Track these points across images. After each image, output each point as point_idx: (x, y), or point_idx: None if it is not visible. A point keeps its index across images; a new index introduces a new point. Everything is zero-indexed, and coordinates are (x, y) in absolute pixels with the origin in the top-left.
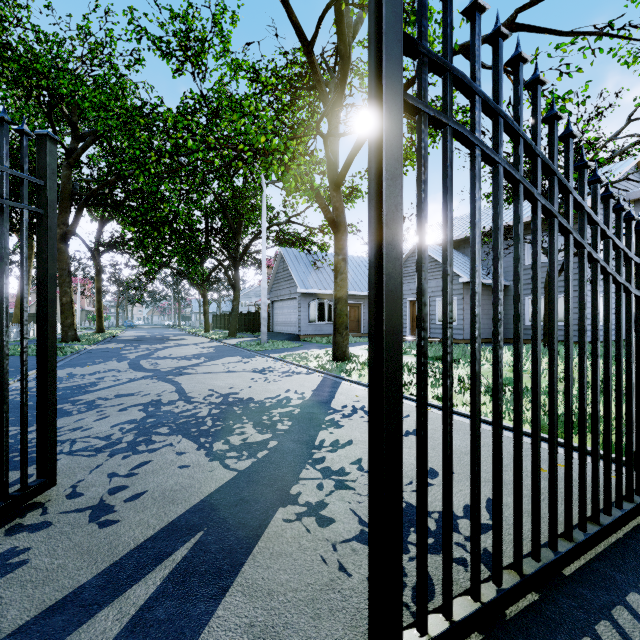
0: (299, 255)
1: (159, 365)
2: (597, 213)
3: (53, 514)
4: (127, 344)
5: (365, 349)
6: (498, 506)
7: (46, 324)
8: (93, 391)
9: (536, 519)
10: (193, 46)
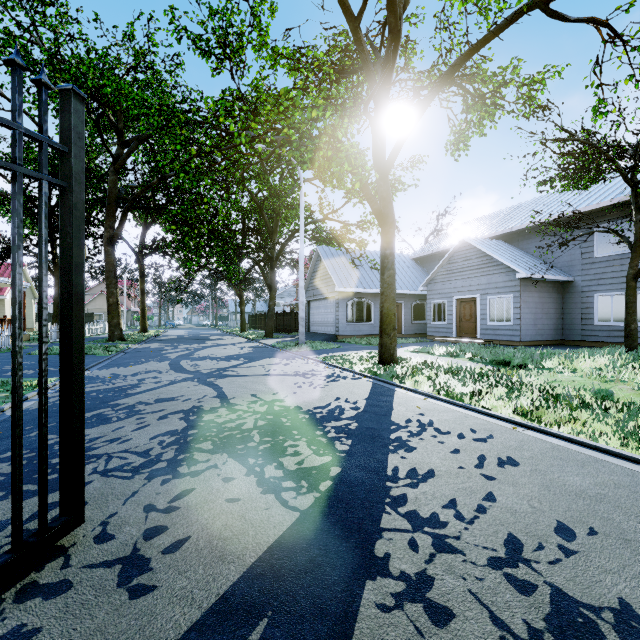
0: (336, 253)
1: (199, 366)
2: None
3: (76, 568)
4: (168, 344)
5: (410, 351)
6: None
7: (70, 325)
8: (134, 394)
9: None
10: (231, 42)
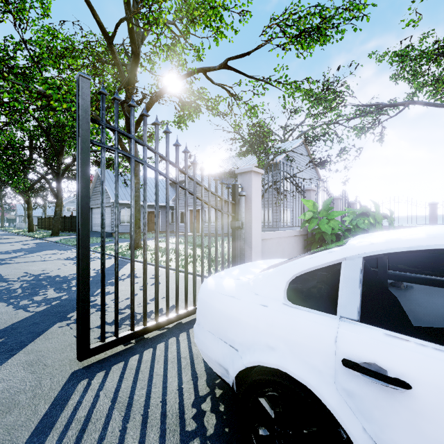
0: (113, 175)
1: None
2: (202, 181)
3: None
4: None
5: None
6: (144, 295)
7: None
8: None
9: (167, 301)
10: (14, 2)
